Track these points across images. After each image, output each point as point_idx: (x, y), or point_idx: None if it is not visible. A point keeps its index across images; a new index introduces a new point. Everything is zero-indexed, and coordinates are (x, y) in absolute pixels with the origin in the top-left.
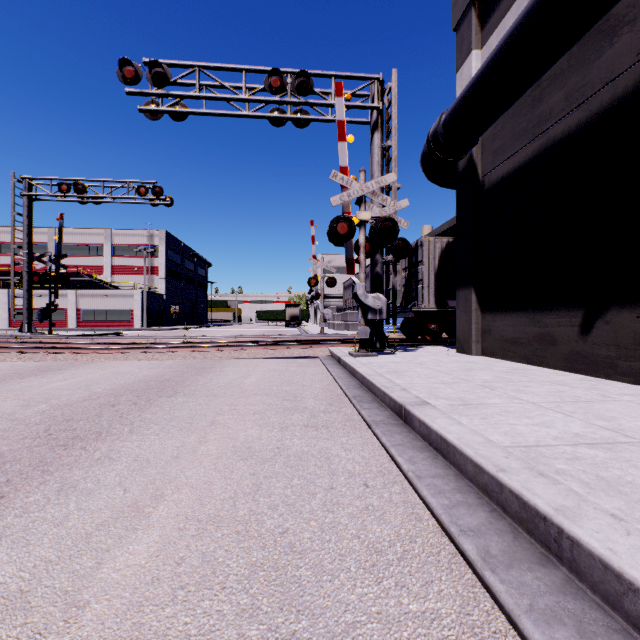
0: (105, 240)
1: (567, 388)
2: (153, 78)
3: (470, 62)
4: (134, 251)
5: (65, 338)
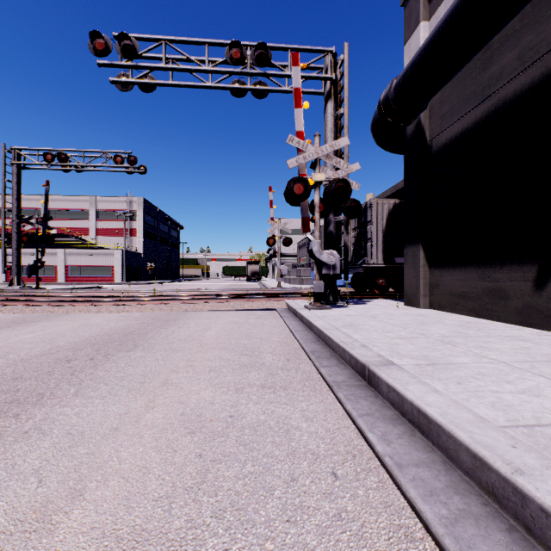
0: (90, 206)
1: (530, 344)
2: (122, 50)
3: (418, 33)
4: (115, 215)
5: (48, 291)
